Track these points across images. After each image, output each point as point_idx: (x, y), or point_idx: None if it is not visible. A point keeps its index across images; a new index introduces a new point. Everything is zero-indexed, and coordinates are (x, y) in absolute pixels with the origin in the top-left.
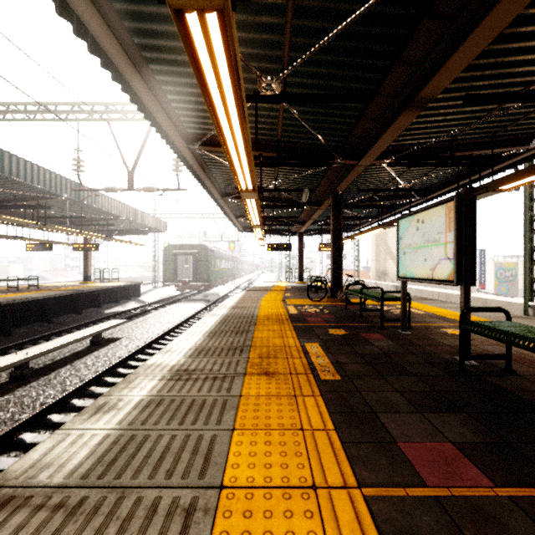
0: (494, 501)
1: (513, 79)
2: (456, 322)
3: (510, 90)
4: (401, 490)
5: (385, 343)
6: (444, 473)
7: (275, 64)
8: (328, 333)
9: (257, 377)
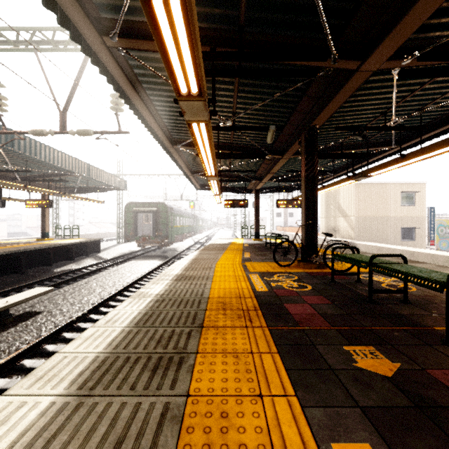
0: None
1: None
2: None
3: None
4: None
5: None
6: None
7: None
8: (355, 366)
9: None
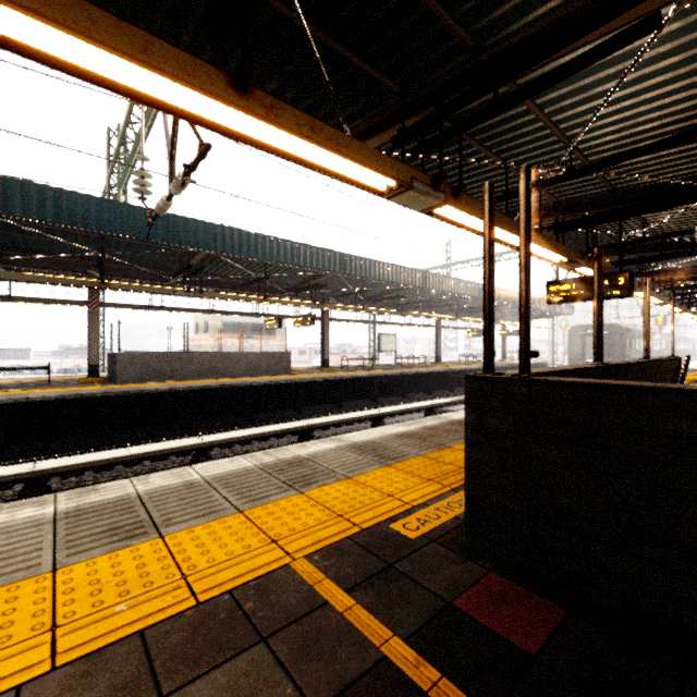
0: None
1: None
2: None
3: None
4: None
5: None
6: None
7: None
8: None
9: None
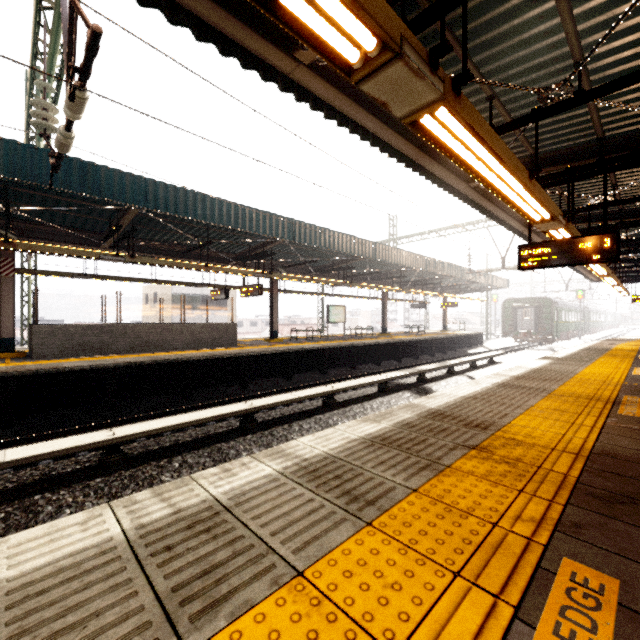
0: None
1: None
2: None
3: None
4: None
5: None
6: None
7: None
8: None
9: (607, 356)
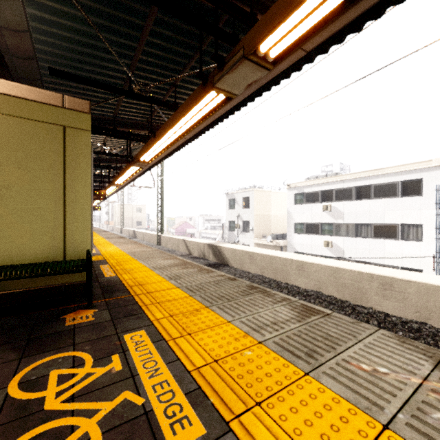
0: None
1: None
2: None
3: None
4: None
5: None
6: None
7: None
8: None
9: None
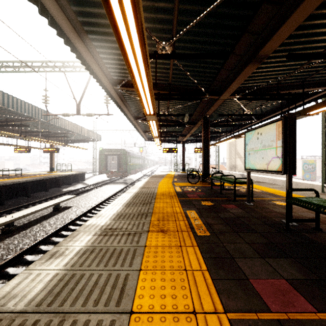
0: (318, 323)
1: (318, 44)
2: (280, 197)
3: (315, 51)
4: (254, 314)
5: (237, 211)
6: (282, 302)
7: (167, 34)
8: (201, 204)
9: (156, 233)
